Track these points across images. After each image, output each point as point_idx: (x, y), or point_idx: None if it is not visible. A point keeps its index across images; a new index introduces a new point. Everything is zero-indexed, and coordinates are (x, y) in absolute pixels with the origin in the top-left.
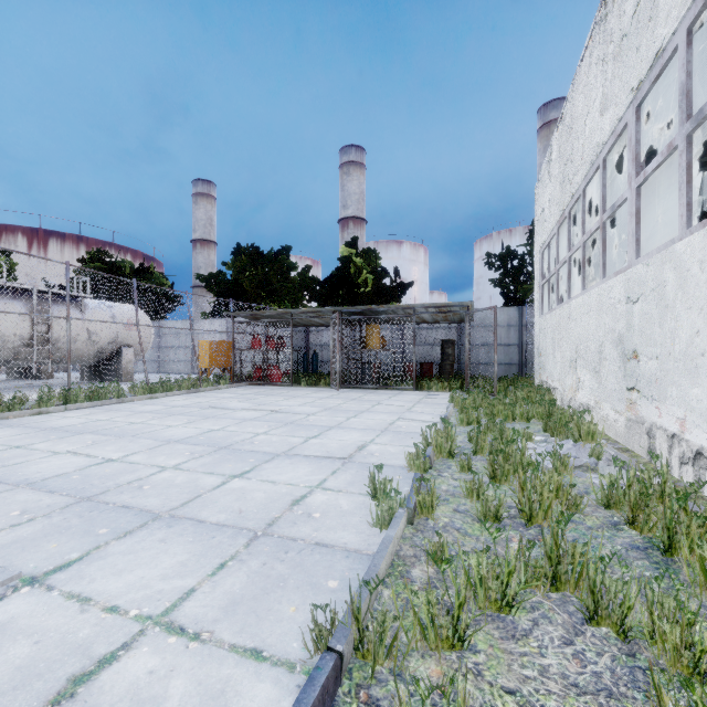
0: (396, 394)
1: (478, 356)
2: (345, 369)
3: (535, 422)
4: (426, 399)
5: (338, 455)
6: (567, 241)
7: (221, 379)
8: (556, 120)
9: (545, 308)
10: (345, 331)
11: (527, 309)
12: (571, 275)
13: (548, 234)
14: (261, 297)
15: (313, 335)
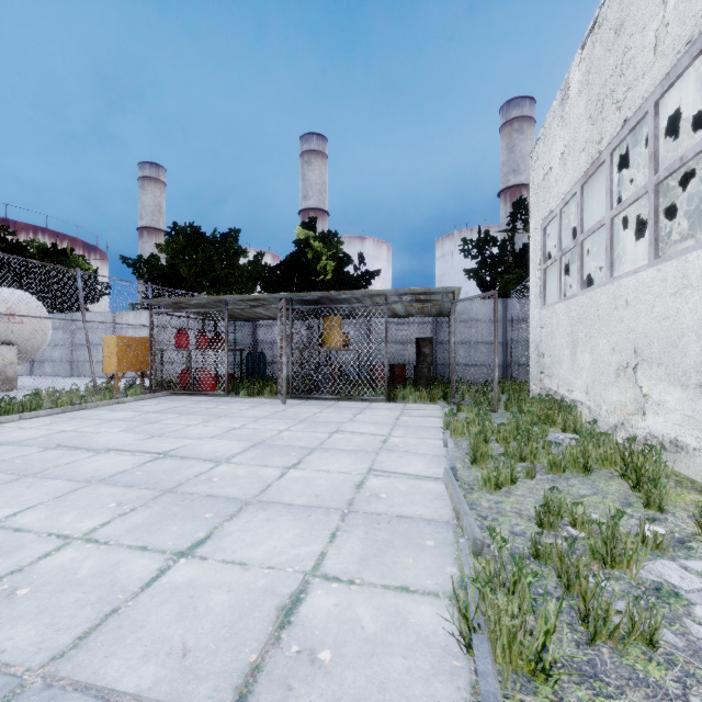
0: (362, 409)
1: (457, 356)
2: (296, 374)
3: (595, 472)
4: (405, 418)
5: (203, 690)
6: (607, 195)
7: (130, 388)
8: (518, 119)
9: (548, 297)
10: (300, 327)
11: (512, 302)
12: (614, 243)
13: (560, 199)
14: (202, 286)
15: (261, 330)
